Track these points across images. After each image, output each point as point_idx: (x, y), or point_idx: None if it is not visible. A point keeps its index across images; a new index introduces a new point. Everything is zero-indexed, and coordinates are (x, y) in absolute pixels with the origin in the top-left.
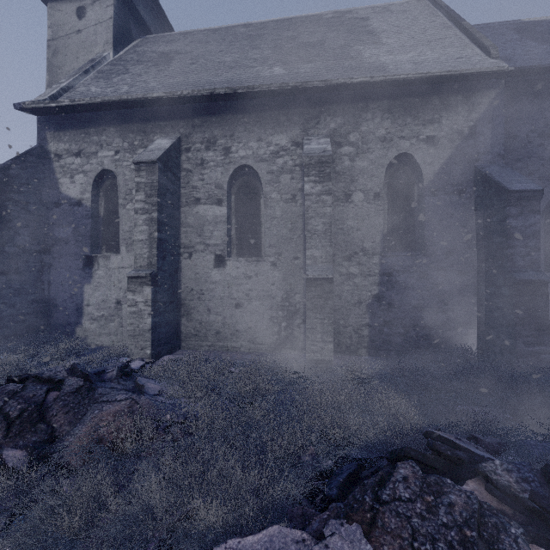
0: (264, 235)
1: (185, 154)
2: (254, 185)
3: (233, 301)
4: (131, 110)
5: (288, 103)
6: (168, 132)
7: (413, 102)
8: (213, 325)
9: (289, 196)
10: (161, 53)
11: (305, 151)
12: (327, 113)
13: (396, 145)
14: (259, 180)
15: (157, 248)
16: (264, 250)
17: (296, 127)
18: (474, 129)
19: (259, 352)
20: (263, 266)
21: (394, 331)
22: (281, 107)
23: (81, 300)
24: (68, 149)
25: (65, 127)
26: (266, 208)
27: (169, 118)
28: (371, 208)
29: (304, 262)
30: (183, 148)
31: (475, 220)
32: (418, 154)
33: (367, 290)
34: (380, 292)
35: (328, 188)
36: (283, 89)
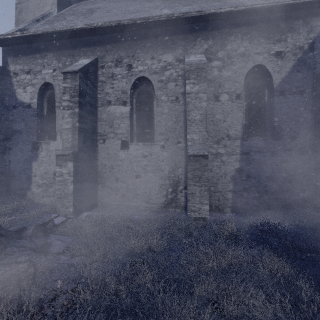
0: (156, 126)
1: (100, 70)
2: (149, 91)
3: (134, 173)
4: (64, 40)
5: (173, 31)
6: (89, 55)
7: (266, 27)
8: (120, 190)
9: (173, 98)
10: (88, 9)
11: (186, 61)
12: (202, 38)
13: (253, 59)
14: (152, 88)
15: (78, 134)
16: (156, 137)
17: (178, 48)
18: (312, 45)
19: (153, 210)
20: (155, 148)
21: (251, 195)
22: (168, 35)
23: (30, 172)
24: (22, 69)
25: (20, 54)
26: (157, 107)
27: (90, 45)
28: (234, 105)
29: (185, 145)
30: (99, 66)
31: (313, 112)
32: (269, 65)
33: (231, 165)
34: (240, 167)
35: (204, 88)
36: (169, 19)
